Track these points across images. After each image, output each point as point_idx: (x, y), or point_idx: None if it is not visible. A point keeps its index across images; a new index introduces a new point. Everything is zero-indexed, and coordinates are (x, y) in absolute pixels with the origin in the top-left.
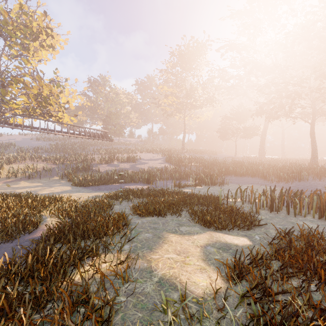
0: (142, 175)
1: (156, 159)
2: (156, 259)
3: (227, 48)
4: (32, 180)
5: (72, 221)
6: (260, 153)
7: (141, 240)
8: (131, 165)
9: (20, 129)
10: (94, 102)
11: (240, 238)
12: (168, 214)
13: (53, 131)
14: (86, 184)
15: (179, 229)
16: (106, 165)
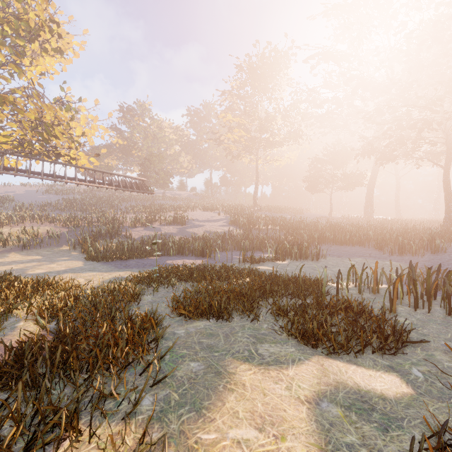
0: (194, 244)
1: (216, 219)
2: (209, 446)
3: (320, 58)
4: (29, 251)
5: (57, 331)
6: (365, 211)
7: (181, 380)
8: (179, 229)
9: (11, 174)
10: (128, 138)
11: (383, 374)
12: (235, 314)
13: (63, 178)
14: (108, 258)
15: (256, 350)
16: (143, 228)
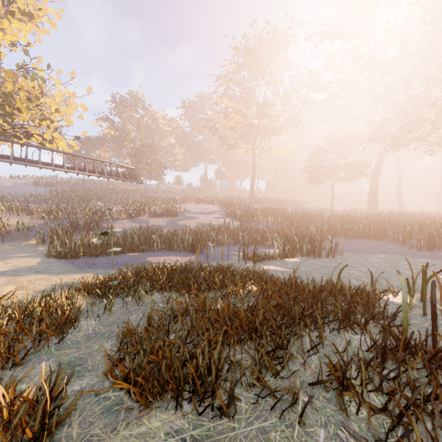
0: (183, 237)
1: (211, 211)
2: None
3: (323, 35)
4: None
5: None
6: (369, 203)
7: None
8: (169, 221)
9: None
10: (120, 129)
11: None
12: (240, 383)
13: (37, 162)
14: (73, 254)
15: None
16: (129, 220)
